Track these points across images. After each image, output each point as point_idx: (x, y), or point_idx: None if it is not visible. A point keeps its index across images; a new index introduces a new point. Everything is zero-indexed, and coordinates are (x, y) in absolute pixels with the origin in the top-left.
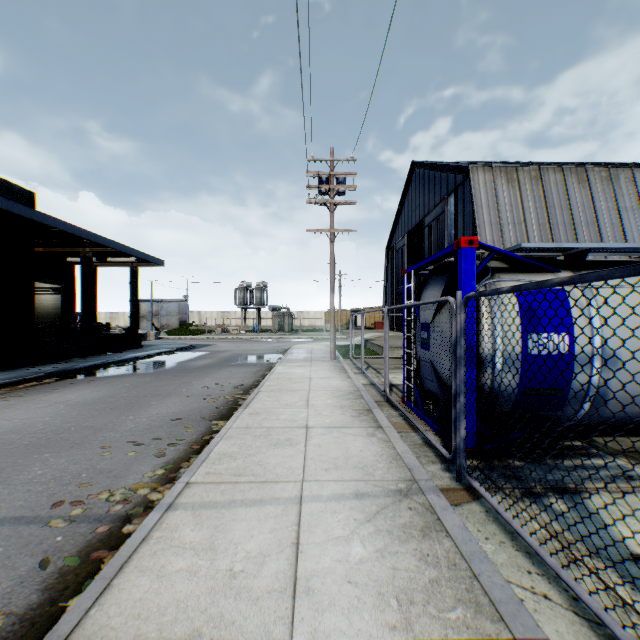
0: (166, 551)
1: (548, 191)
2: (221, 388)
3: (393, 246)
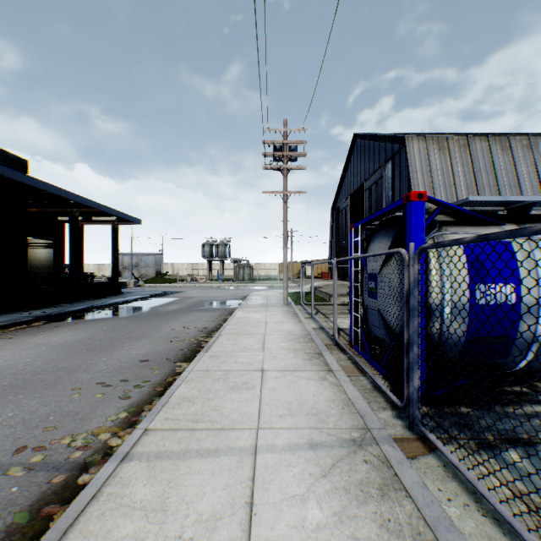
0: (115, 511)
1: (475, 157)
2: (187, 331)
3: (337, 207)
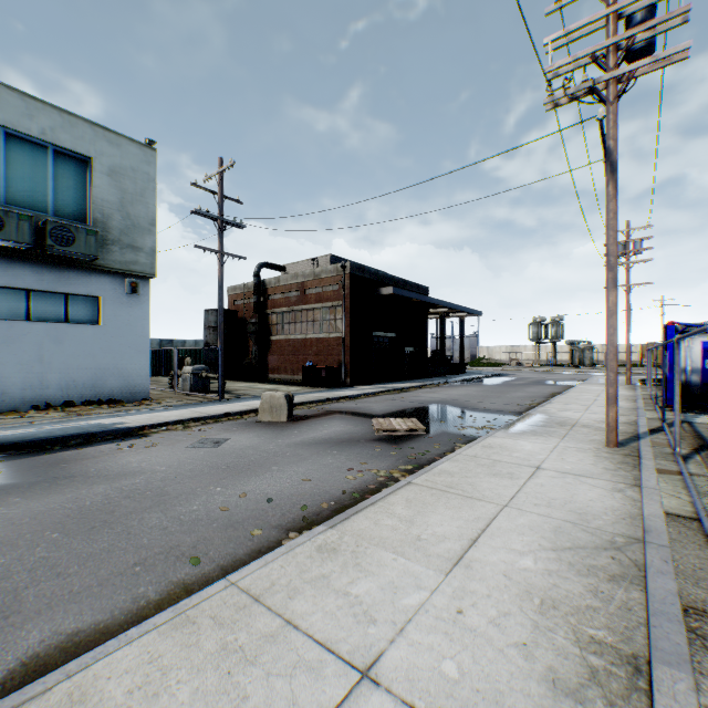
0: (552, 405)
1: None
2: (542, 391)
3: None
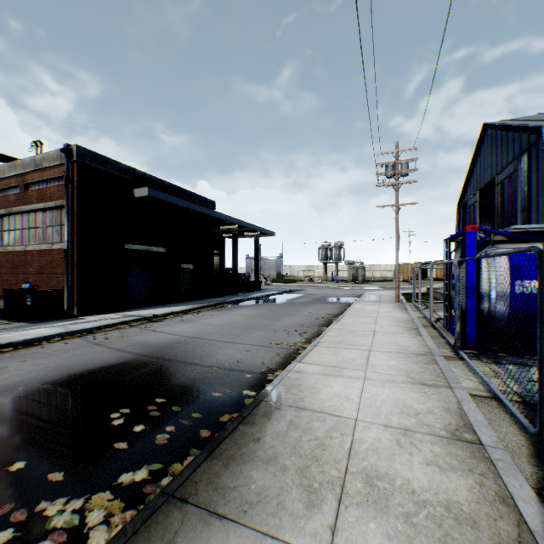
0: (319, 354)
1: None
2: (319, 314)
3: (464, 203)
